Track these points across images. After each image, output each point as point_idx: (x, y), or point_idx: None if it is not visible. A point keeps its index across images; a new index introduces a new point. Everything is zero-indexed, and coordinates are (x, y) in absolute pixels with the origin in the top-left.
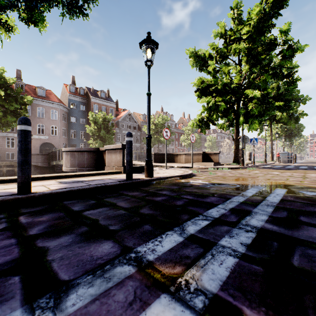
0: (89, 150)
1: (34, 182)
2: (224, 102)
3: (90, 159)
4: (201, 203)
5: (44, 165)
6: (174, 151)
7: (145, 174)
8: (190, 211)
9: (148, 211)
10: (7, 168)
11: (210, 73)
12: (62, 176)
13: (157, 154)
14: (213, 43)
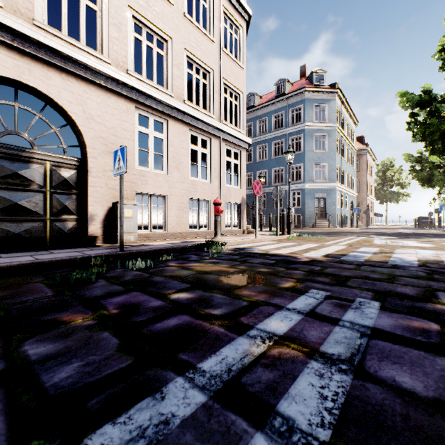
0: None
1: None
2: None
3: None
4: None
5: None
6: None
7: None
8: None
9: None
10: None
11: None
12: None
13: None
14: None
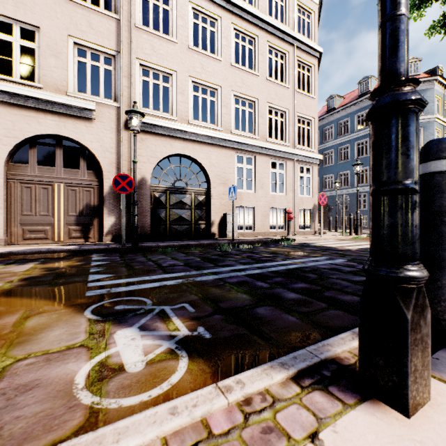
0: None
1: None
2: None
3: None
4: (257, 276)
5: None
6: None
7: None
8: (274, 273)
9: (309, 275)
10: None
11: None
12: None
13: None
14: None
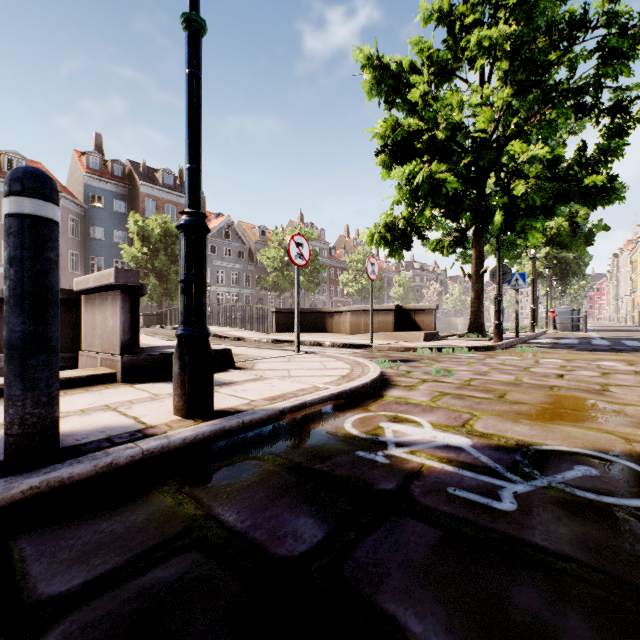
0: None
1: None
2: (453, 175)
3: None
4: None
5: None
6: (327, 306)
7: (176, 398)
8: None
9: None
10: None
11: (413, 114)
12: None
13: (284, 312)
14: (420, 38)
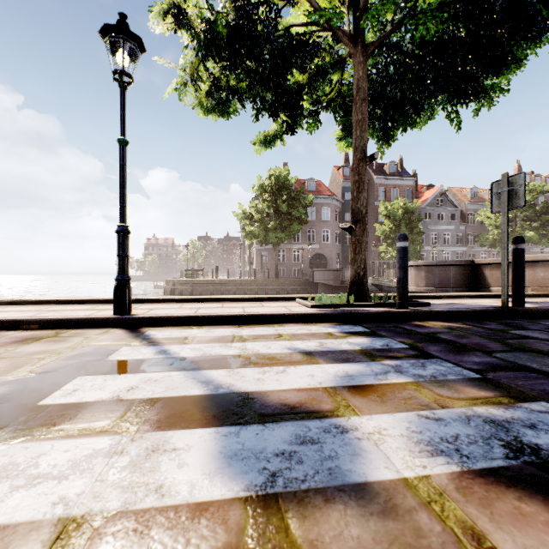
0: (457, 263)
1: (469, 300)
2: None
3: (458, 276)
4: None
5: (335, 284)
6: None
7: None
8: None
9: None
10: (291, 287)
11: None
12: (482, 296)
13: None
14: None
